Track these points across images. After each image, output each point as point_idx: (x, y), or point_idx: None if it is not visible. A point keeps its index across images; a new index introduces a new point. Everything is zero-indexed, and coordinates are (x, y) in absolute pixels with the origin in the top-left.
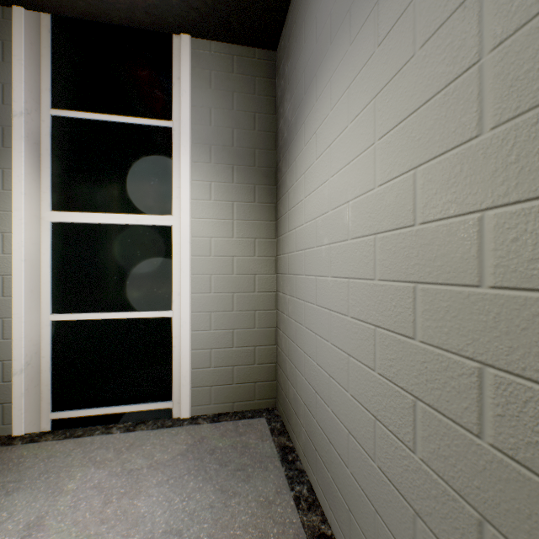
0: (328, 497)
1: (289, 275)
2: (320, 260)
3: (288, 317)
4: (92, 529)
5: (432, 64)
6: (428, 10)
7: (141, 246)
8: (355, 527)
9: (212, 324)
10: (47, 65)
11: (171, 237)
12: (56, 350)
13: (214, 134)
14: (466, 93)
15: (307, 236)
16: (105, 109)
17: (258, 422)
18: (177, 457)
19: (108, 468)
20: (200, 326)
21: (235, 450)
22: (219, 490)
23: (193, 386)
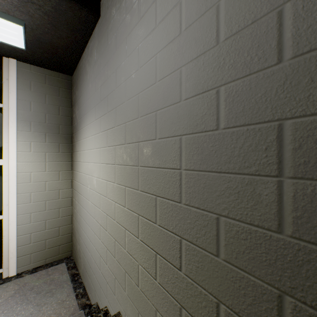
0: (90, 289)
1: (77, 192)
2: (87, 193)
3: (77, 212)
4: None
5: (109, 154)
6: (109, 138)
7: None
8: (96, 295)
9: (32, 219)
10: None
11: (1, 172)
12: None
13: (33, 115)
14: (113, 170)
15: (84, 179)
16: None
17: (61, 265)
18: (8, 298)
19: None
20: (24, 222)
21: (46, 283)
22: (36, 305)
23: (18, 256)
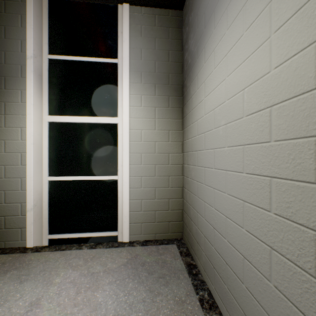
0: (224, 302)
1: (192, 152)
2: (217, 137)
3: (191, 180)
4: (68, 309)
5: None
6: None
7: (99, 136)
8: None
9: (142, 184)
10: (46, 29)
11: (117, 131)
12: (51, 198)
13: (143, 65)
14: None
15: (207, 123)
16: (79, 54)
17: (172, 247)
18: (121, 266)
19: (79, 270)
20: (135, 185)
21: (157, 264)
22: (148, 290)
23: (130, 222)
